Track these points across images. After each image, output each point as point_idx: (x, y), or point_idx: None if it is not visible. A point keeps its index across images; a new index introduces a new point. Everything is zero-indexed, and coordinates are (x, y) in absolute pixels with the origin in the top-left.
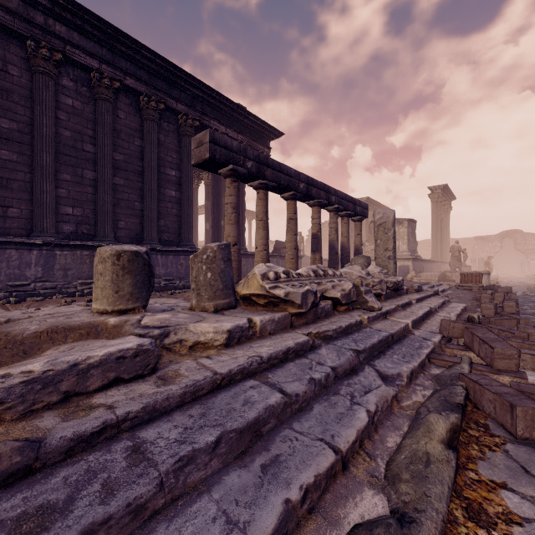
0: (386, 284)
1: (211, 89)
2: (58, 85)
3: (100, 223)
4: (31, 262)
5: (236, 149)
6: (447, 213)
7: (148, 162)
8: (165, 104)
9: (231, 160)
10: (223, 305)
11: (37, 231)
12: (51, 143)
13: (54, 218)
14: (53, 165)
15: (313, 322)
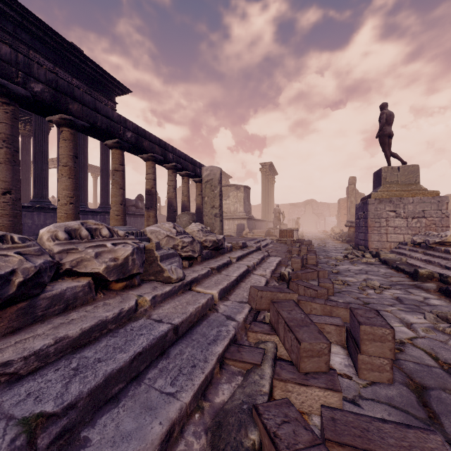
0: (200, 244)
1: (27, 10)
2: None
3: None
4: None
5: (7, 57)
6: (272, 184)
7: None
8: None
9: None
10: None
11: None
12: None
13: None
14: None
15: (11, 332)
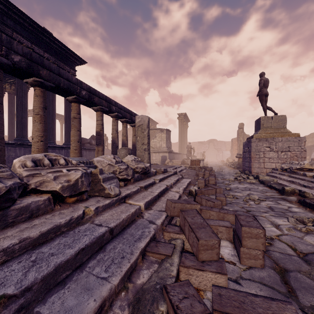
0: (132, 170)
1: (11, 4)
2: None
3: None
4: None
5: None
6: (186, 128)
7: None
8: None
9: None
10: None
11: None
12: None
13: None
14: None
15: None
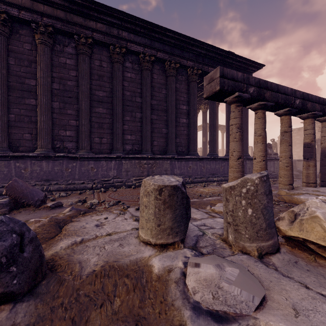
0: None
1: (209, 45)
2: (123, 67)
3: (144, 143)
4: (111, 168)
5: (240, 79)
6: None
7: (170, 103)
8: (180, 63)
9: (236, 89)
10: (267, 248)
11: (114, 150)
12: (120, 100)
13: (122, 142)
14: (121, 113)
15: None
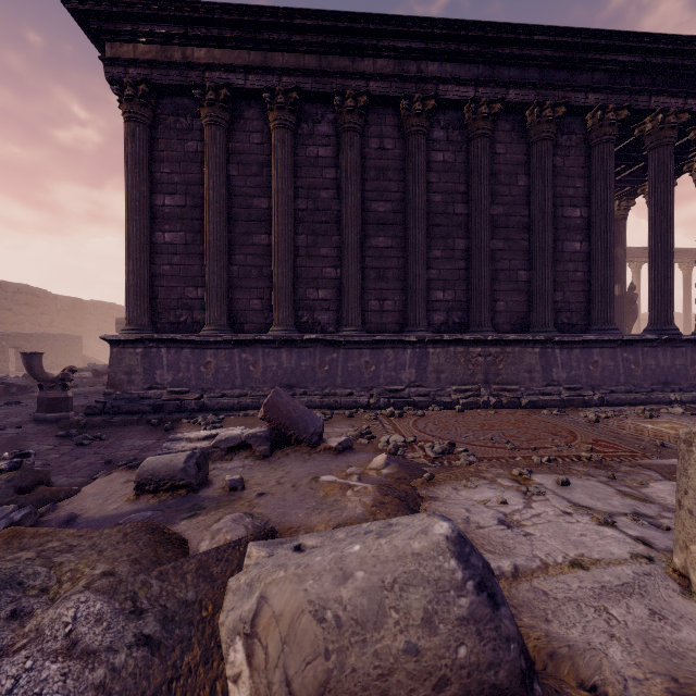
0: None
1: (656, 37)
2: (428, 142)
3: (475, 308)
4: (405, 363)
5: None
6: None
7: (538, 206)
8: (566, 104)
9: None
10: None
11: (409, 326)
12: (423, 215)
13: (425, 307)
14: (425, 242)
15: None
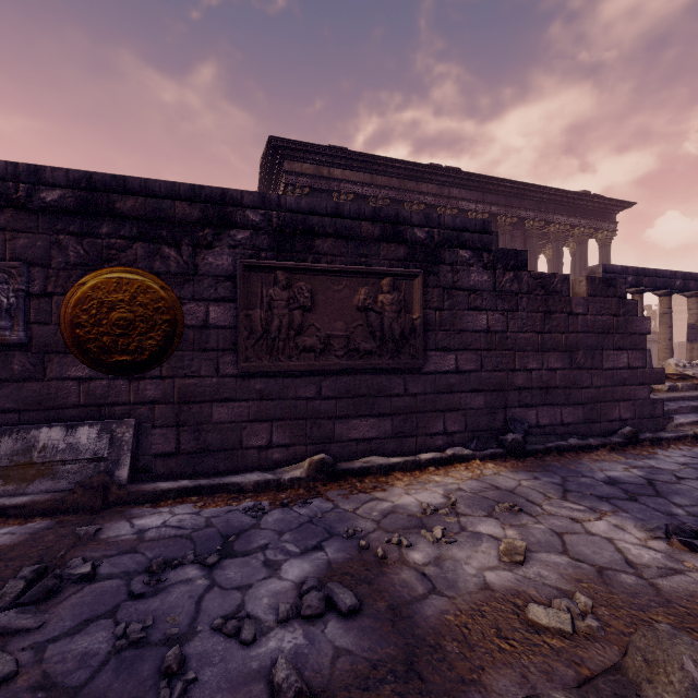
0: None
1: (557, 190)
2: None
3: None
4: None
5: (619, 271)
6: None
7: None
8: (517, 216)
9: None
10: None
11: None
12: None
13: None
14: None
15: None
